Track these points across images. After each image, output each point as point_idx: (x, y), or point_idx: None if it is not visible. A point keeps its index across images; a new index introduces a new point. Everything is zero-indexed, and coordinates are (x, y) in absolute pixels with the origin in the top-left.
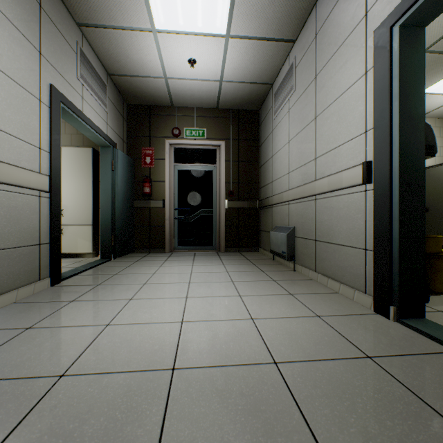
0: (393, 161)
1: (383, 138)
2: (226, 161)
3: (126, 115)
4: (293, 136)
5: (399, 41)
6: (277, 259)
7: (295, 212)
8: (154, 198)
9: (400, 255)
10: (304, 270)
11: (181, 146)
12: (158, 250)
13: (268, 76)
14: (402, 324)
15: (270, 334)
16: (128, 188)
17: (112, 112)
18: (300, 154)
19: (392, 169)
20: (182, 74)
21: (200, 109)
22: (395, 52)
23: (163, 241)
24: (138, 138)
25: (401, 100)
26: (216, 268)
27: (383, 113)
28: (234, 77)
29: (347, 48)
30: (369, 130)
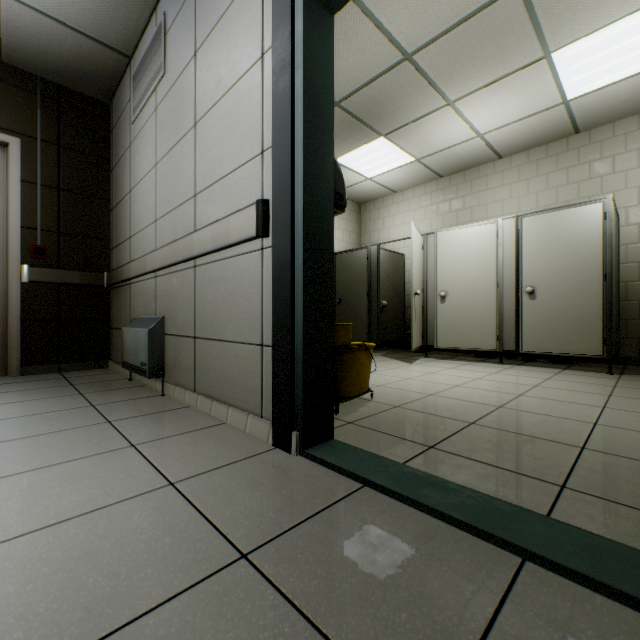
0: (296, 201)
1: (284, 163)
2: (26, 182)
3: None
4: (163, 155)
5: (304, 11)
6: (139, 377)
7: (166, 291)
8: None
9: (305, 349)
10: (179, 393)
11: None
12: None
13: (118, 35)
14: (307, 458)
15: (4, 592)
16: None
17: None
18: (173, 186)
19: (295, 214)
20: None
21: None
22: (299, 27)
23: None
24: None
25: (307, 107)
26: None
27: (284, 122)
28: None
29: (238, 11)
30: (268, 150)
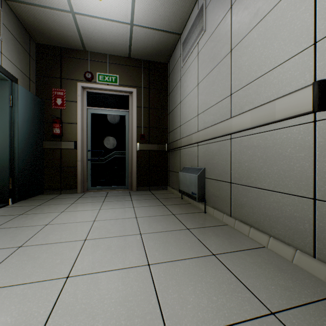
0: None
1: None
2: (138, 107)
3: (34, 54)
4: (203, 77)
5: None
6: (186, 198)
7: (205, 153)
8: (66, 139)
9: None
10: (217, 214)
11: (94, 90)
12: (70, 191)
13: (177, 24)
14: None
15: None
16: (34, 128)
17: (11, 43)
18: (211, 93)
19: None
20: (90, 9)
21: (113, 57)
22: None
23: (75, 182)
24: (48, 78)
25: None
26: (124, 212)
27: None
28: (144, 21)
29: None
30: (323, 38)
